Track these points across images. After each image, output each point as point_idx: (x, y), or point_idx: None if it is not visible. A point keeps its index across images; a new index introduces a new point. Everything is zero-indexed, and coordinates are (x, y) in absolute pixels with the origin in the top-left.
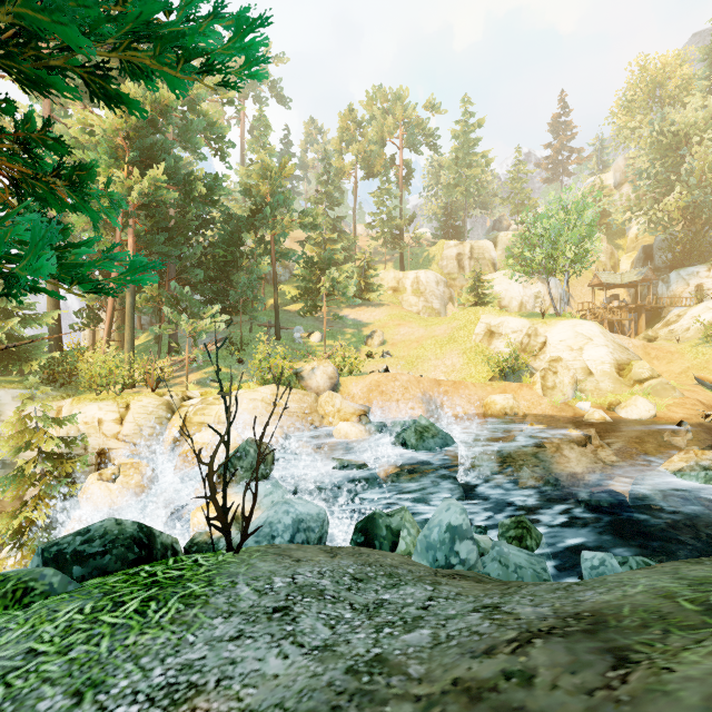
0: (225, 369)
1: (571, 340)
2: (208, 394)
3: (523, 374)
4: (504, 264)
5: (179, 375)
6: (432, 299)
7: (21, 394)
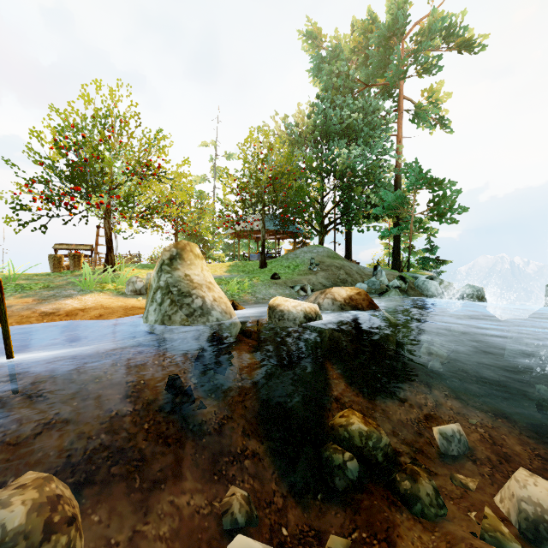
0: None
1: None
2: None
3: None
4: None
5: None
6: None
7: None
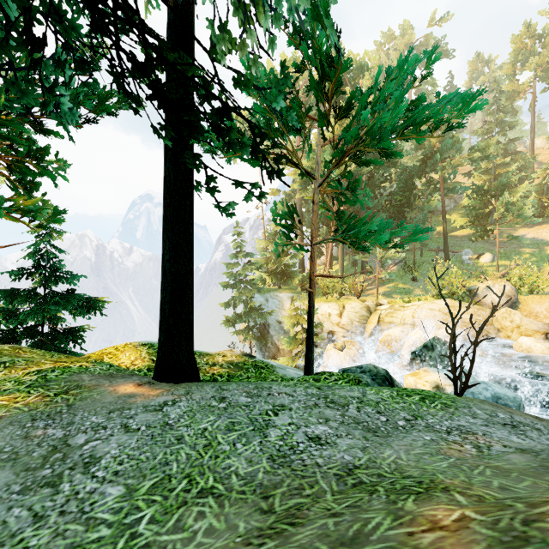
0: (402, 285)
1: None
2: (393, 303)
3: None
4: None
5: (370, 288)
6: None
7: (295, 296)
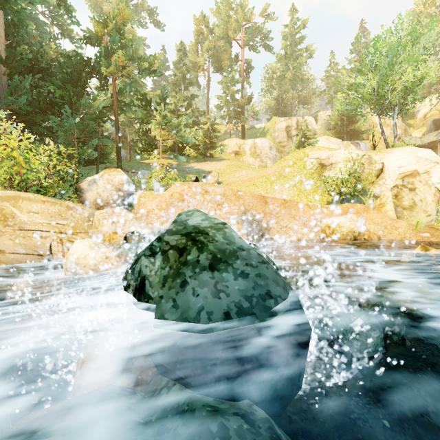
0: None
1: (413, 165)
2: None
3: (363, 198)
4: (324, 132)
5: None
6: (266, 160)
7: None
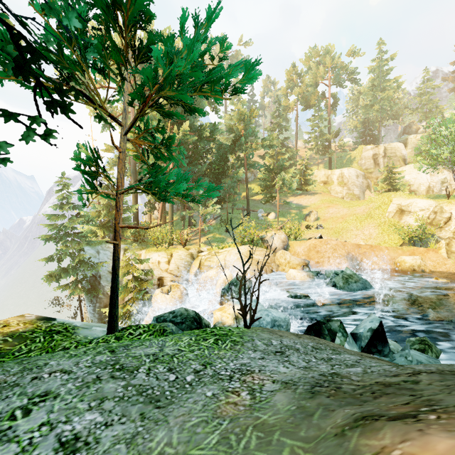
0: (219, 235)
1: None
2: (211, 249)
3: (429, 241)
4: (413, 159)
5: (195, 238)
6: (353, 188)
7: (125, 247)
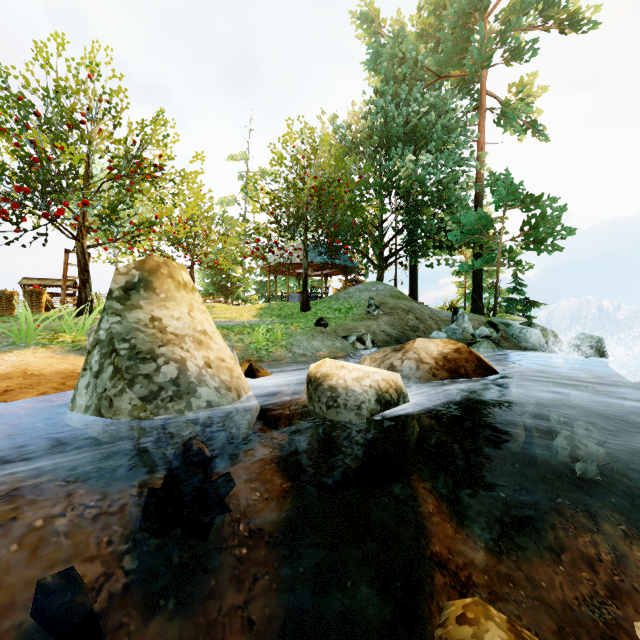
0: None
1: None
2: None
3: None
4: None
5: None
6: None
7: None
